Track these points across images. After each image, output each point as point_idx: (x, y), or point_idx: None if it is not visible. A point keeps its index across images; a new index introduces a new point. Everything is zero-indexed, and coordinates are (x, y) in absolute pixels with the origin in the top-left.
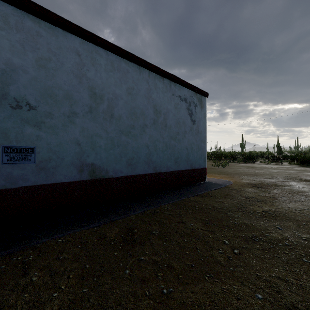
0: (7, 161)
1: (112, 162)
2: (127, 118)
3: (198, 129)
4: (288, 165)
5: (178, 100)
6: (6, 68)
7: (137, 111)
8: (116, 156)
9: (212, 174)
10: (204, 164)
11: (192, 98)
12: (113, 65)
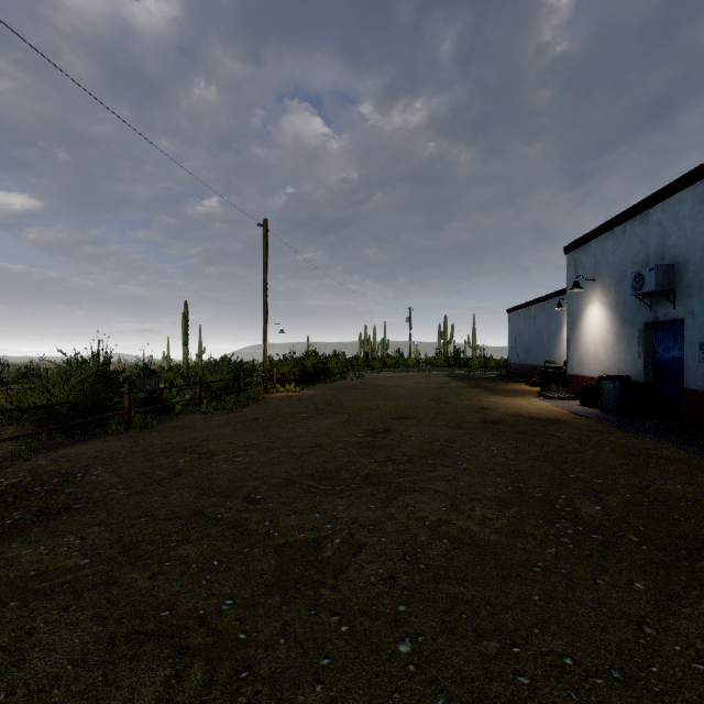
0: (702, 359)
1: None
2: None
3: None
4: None
5: None
6: (702, 253)
7: None
8: None
9: None
10: None
11: None
12: None
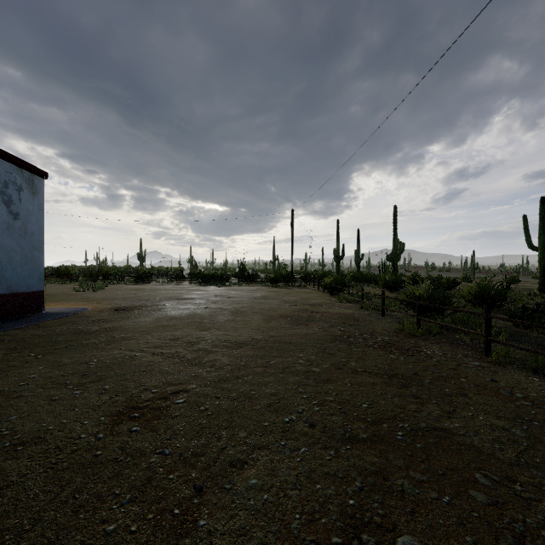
0: None
1: None
2: None
3: (26, 228)
4: (187, 285)
5: None
6: None
7: None
8: None
9: (64, 302)
10: (39, 285)
11: (12, 175)
12: None
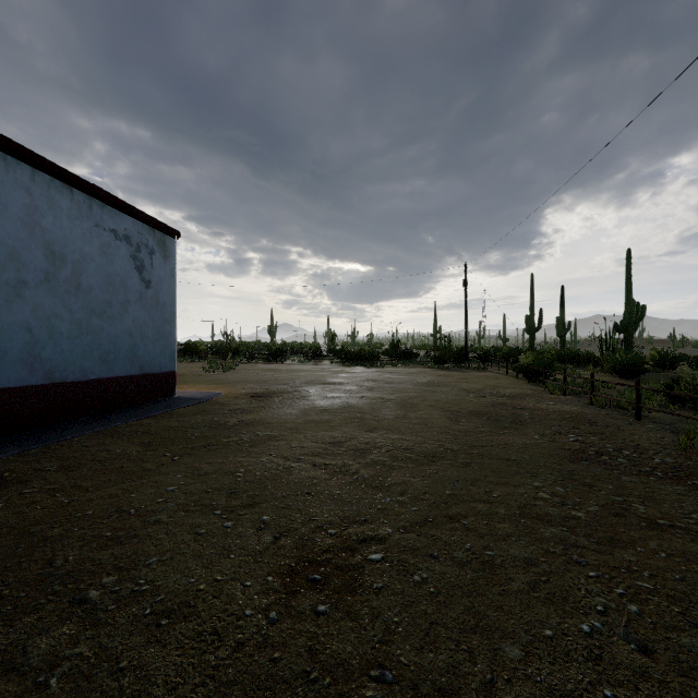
0: None
1: None
2: None
3: (158, 298)
4: (328, 365)
5: (110, 238)
6: None
7: None
8: None
9: (195, 384)
10: (171, 365)
11: (144, 237)
12: None
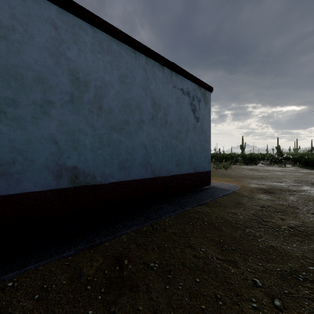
0: None
1: (101, 164)
2: (120, 112)
3: (202, 127)
4: (292, 168)
5: (180, 93)
6: None
7: (132, 104)
8: (106, 158)
9: (215, 177)
10: (208, 167)
11: (195, 92)
12: (101, 45)
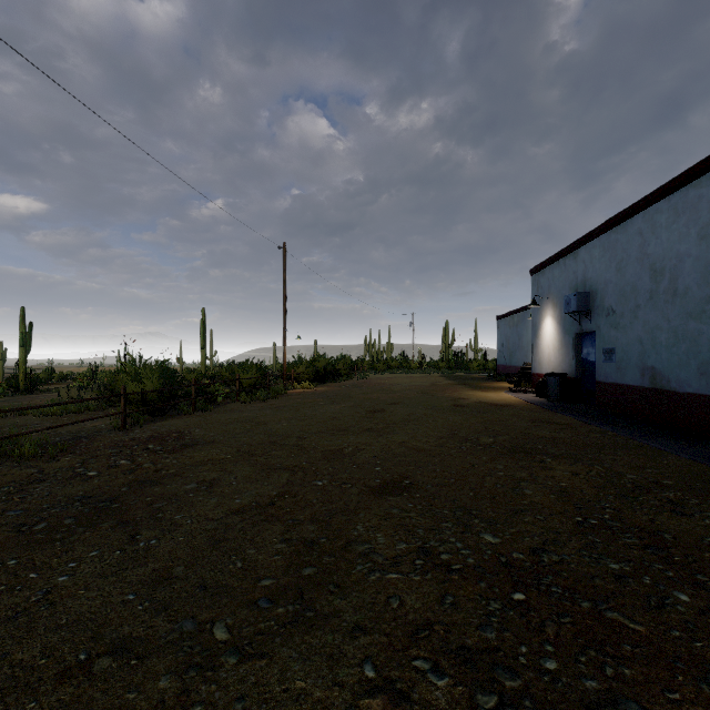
0: (604, 360)
1: (675, 366)
2: (699, 287)
3: None
4: None
5: None
6: (604, 286)
7: None
8: (681, 358)
9: None
10: None
11: None
12: (676, 211)
